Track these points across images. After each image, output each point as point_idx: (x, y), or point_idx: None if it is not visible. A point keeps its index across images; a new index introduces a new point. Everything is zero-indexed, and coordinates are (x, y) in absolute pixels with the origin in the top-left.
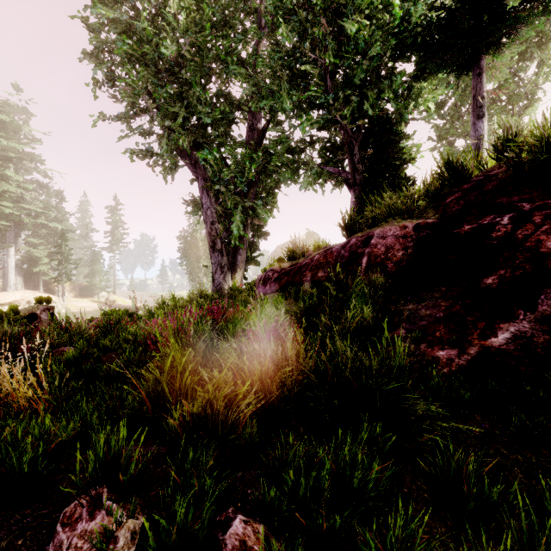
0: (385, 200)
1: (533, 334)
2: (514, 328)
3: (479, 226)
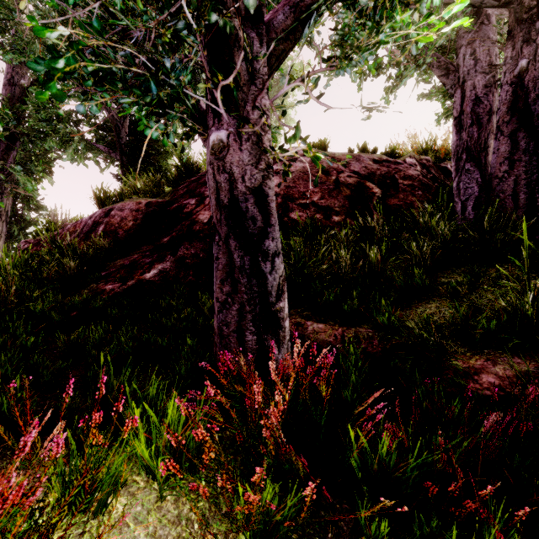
0: (130, 179)
1: (170, 269)
2: (161, 266)
3: (180, 205)
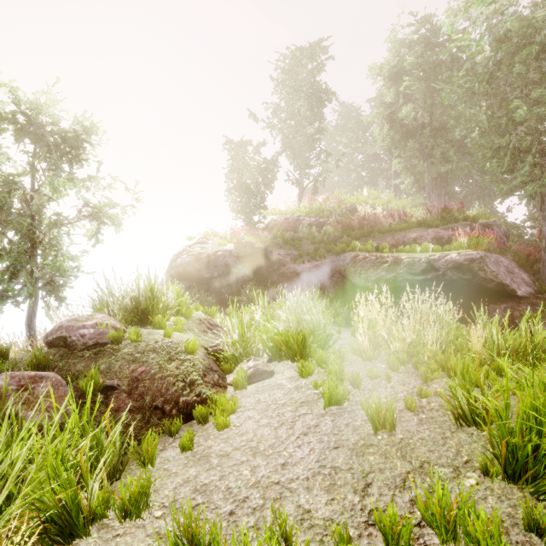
0: None
1: None
2: None
3: None
